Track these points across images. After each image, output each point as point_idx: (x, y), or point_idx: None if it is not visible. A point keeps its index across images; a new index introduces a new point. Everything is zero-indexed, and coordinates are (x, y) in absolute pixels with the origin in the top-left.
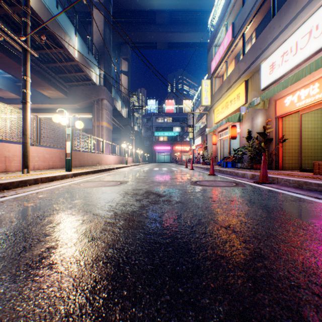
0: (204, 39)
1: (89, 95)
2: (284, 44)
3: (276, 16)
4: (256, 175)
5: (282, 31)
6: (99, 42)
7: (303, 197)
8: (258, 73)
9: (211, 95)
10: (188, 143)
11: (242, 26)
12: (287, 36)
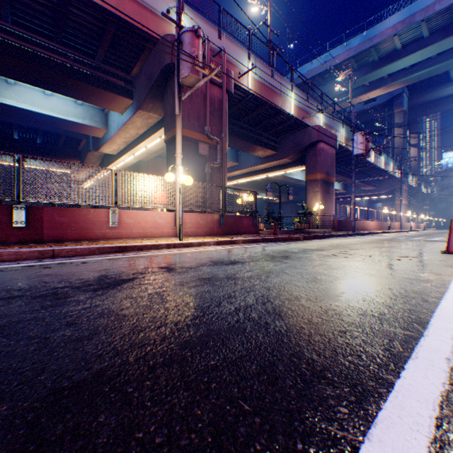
0: None
1: (391, 185)
2: None
3: None
4: None
5: None
6: (398, 148)
7: None
8: None
9: None
10: None
11: None
12: None
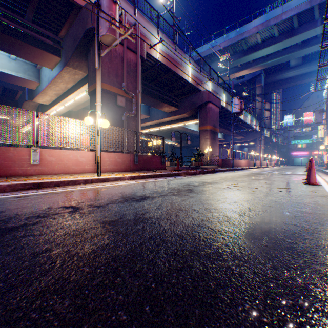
0: None
1: (254, 136)
2: None
3: None
4: None
5: None
6: (258, 111)
7: None
8: None
9: (323, 132)
10: None
11: None
12: None
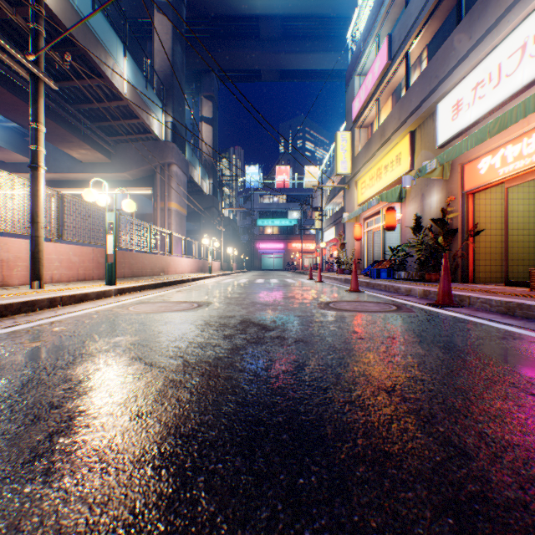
0: (339, 64)
1: (148, 158)
2: (478, 68)
3: (465, 22)
4: (431, 292)
5: (474, 46)
6: (165, 68)
7: (518, 332)
8: (433, 118)
9: (351, 157)
10: (313, 237)
11: (406, 40)
12: (482, 55)
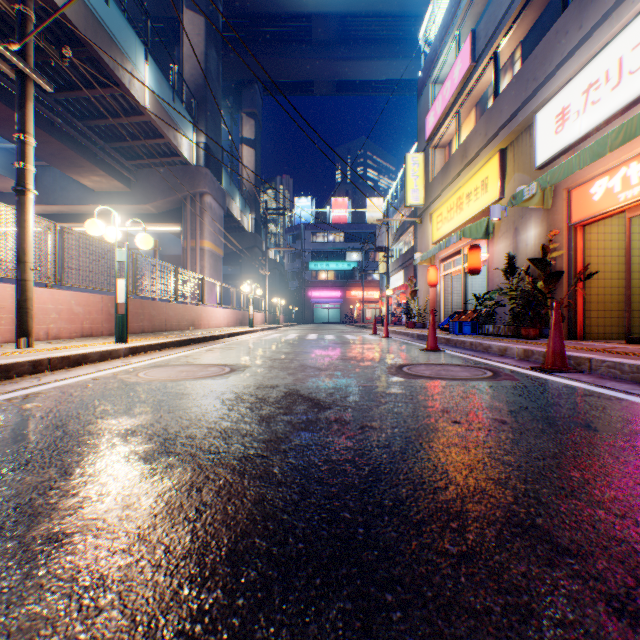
0: (409, 73)
1: (176, 186)
2: (591, 65)
3: (573, 7)
4: (534, 352)
5: (585, 37)
6: (197, 77)
7: None
8: (530, 132)
9: (425, 184)
10: (376, 284)
11: (494, 36)
12: (597, 48)
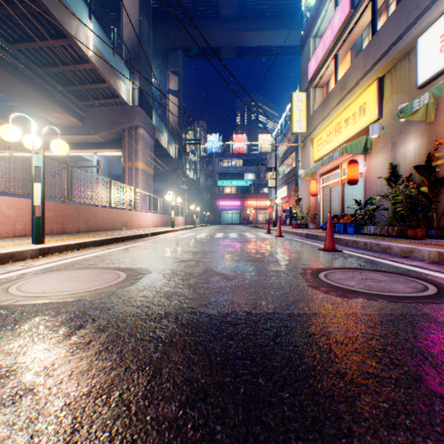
0: (290, 41)
1: (117, 121)
2: None
3: None
4: None
5: None
6: (132, 39)
7: None
8: (409, 58)
9: (307, 116)
10: (266, 196)
11: None
12: None
